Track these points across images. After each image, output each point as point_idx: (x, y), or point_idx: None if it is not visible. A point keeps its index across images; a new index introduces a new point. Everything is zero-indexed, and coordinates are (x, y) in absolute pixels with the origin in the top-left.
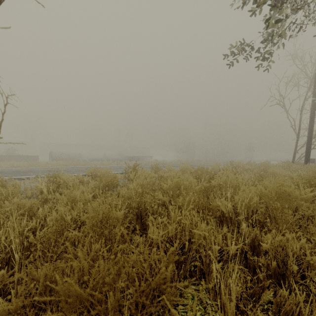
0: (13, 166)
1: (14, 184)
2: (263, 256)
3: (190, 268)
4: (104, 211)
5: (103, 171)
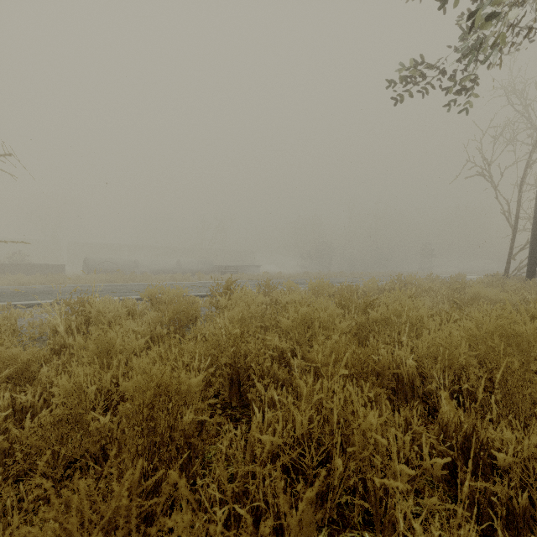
0: (18, 283)
1: (8, 316)
2: (499, 481)
3: (340, 497)
4: (158, 382)
5: (172, 292)
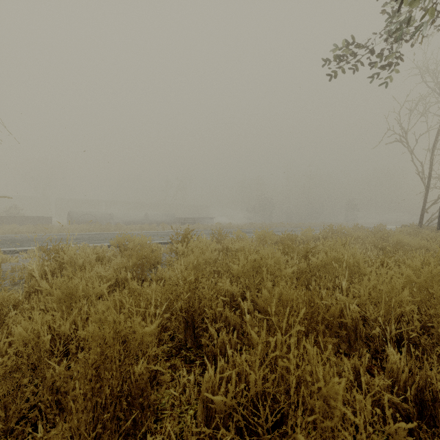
0: (12, 232)
1: None
2: None
3: None
4: (106, 338)
5: (138, 240)
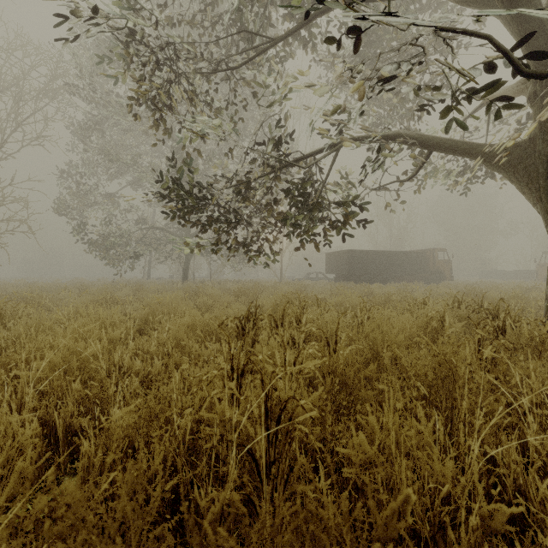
0: None
1: None
2: None
3: None
4: None
5: None
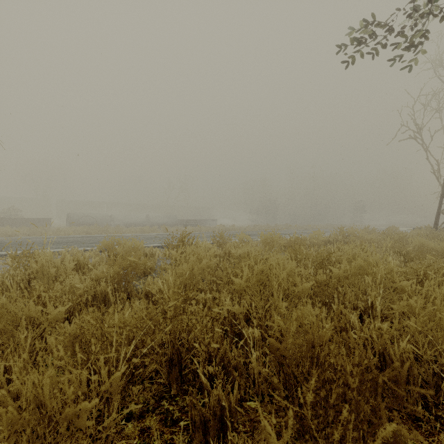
0: (5, 234)
1: None
2: None
3: None
4: None
5: (127, 244)
